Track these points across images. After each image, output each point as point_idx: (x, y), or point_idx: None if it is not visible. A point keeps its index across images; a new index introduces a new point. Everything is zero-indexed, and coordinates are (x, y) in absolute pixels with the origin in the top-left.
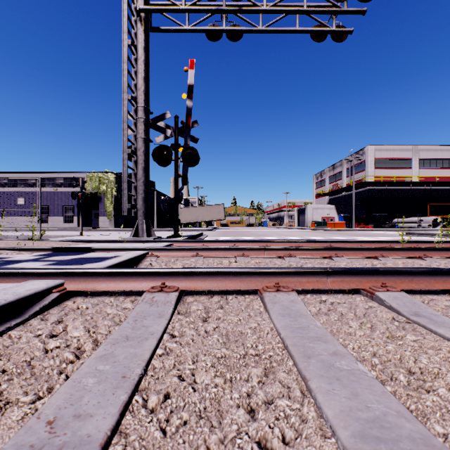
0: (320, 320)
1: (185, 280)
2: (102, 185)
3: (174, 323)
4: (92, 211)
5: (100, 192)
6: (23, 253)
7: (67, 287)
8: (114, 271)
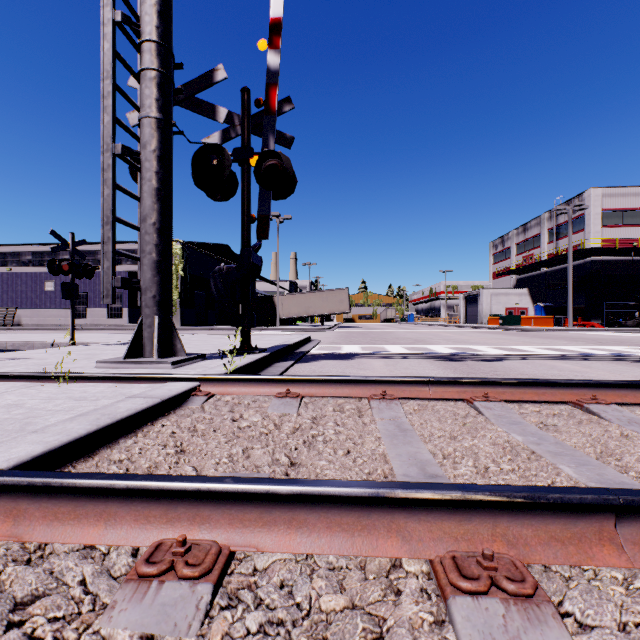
0: None
1: None
2: None
3: None
4: None
5: None
6: None
7: None
8: None
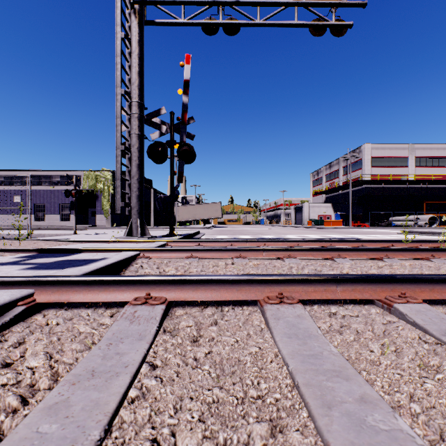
0: (334, 343)
1: (174, 289)
2: (99, 184)
3: (157, 347)
4: (89, 209)
5: (97, 190)
6: (5, 254)
7: (37, 298)
8: (92, 279)
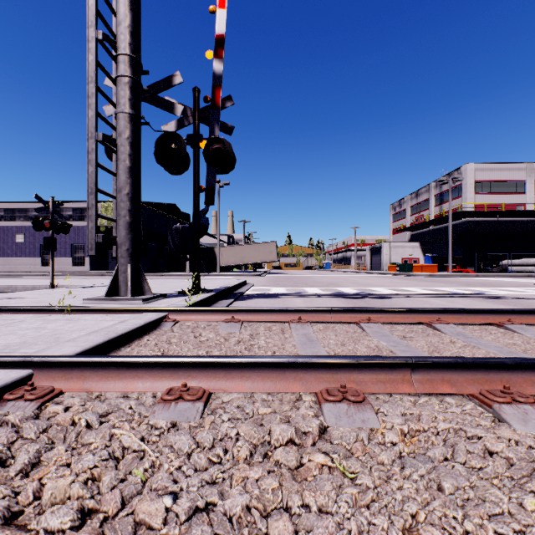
0: None
1: None
2: None
3: None
4: (109, 251)
5: None
6: None
7: None
8: None
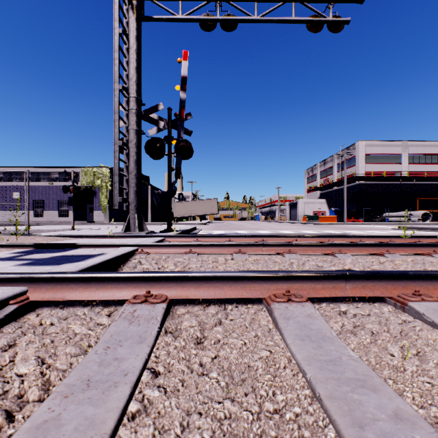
0: (351, 345)
1: (175, 286)
2: (97, 180)
3: (159, 351)
4: (87, 205)
5: (95, 186)
6: (1, 250)
7: (31, 296)
8: (89, 276)
